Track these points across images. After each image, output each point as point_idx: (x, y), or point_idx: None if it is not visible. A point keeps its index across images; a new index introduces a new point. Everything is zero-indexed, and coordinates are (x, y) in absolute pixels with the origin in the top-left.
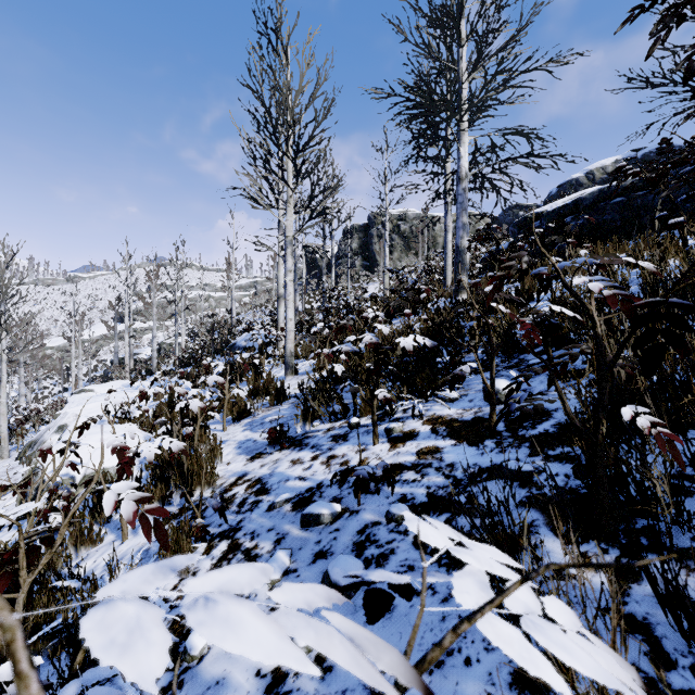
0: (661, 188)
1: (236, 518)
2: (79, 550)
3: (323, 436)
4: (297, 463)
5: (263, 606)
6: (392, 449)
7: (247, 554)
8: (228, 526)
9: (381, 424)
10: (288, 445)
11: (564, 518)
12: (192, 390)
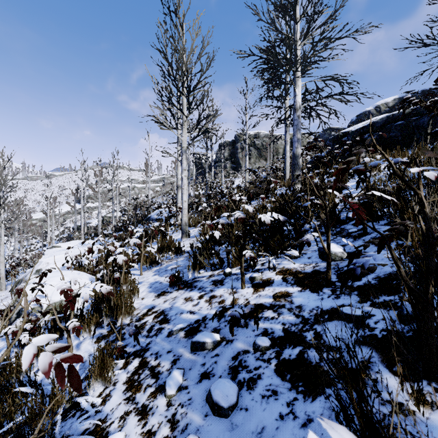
0: (435, 112)
1: (145, 341)
2: None
3: (206, 280)
4: (188, 300)
5: (162, 417)
6: (255, 292)
7: (152, 370)
8: (140, 346)
9: (246, 273)
10: (183, 287)
11: (405, 365)
12: (119, 248)
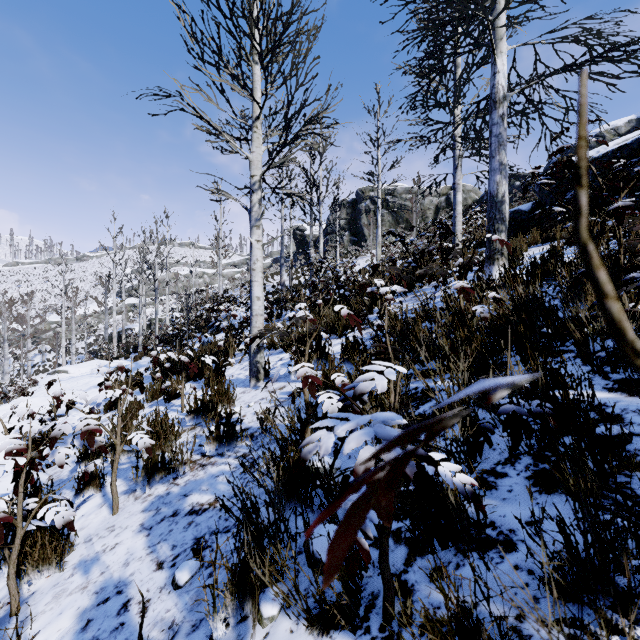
0: None
1: None
2: None
3: None
4: None
5: None
6: None
7: None
8: None
9: None
10: None
11: None
12: None
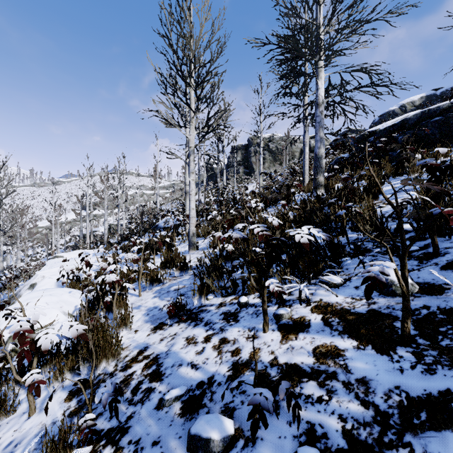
0: None
1: (126, 411)
2: None
3: (215, 311)
4: (191, 342)
5: None
6: (284, 340)
7: None
8: (117, 421)
9: (268, 305)
10: (185, 318)
11: None
12: (111, 266)
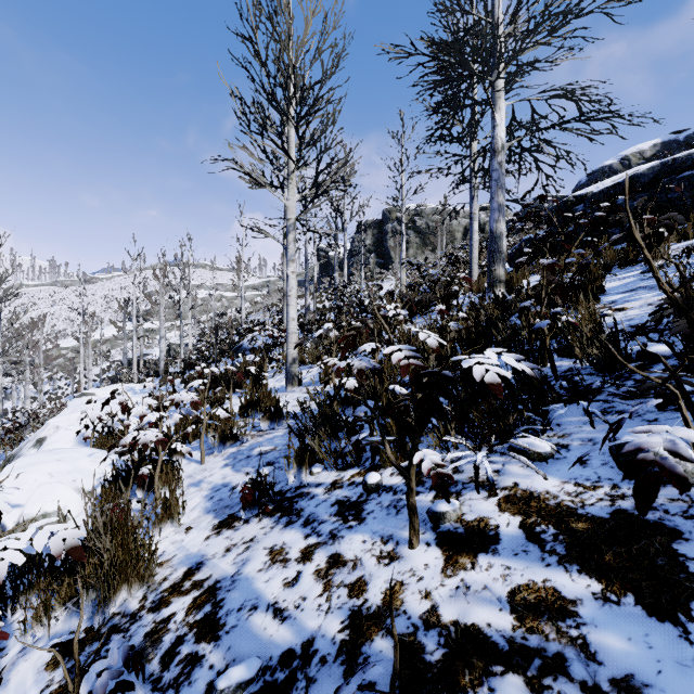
0: None
1: None
2: None
3: (324, 497)
4: (277, 559)
5: None
6: (450, 569)
7: None
8: None
9: (418, 490)
10: (272, 508)
11: None
12: (150, 415)
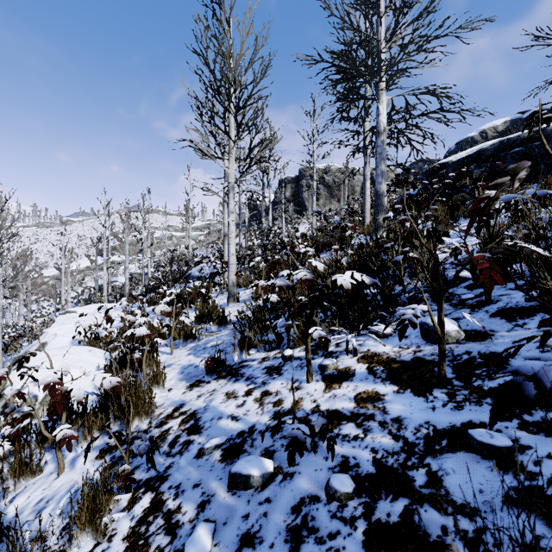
0: None
1: (165, 462)
2: (18, 481)
3: (257, 366)
4: (231, 397)
5: None
6: (327, 390)
7: (167, 519)
8: (156, 471)
9: (314, 357)
10: (225, 374)
11: None
12: (140, 319)
